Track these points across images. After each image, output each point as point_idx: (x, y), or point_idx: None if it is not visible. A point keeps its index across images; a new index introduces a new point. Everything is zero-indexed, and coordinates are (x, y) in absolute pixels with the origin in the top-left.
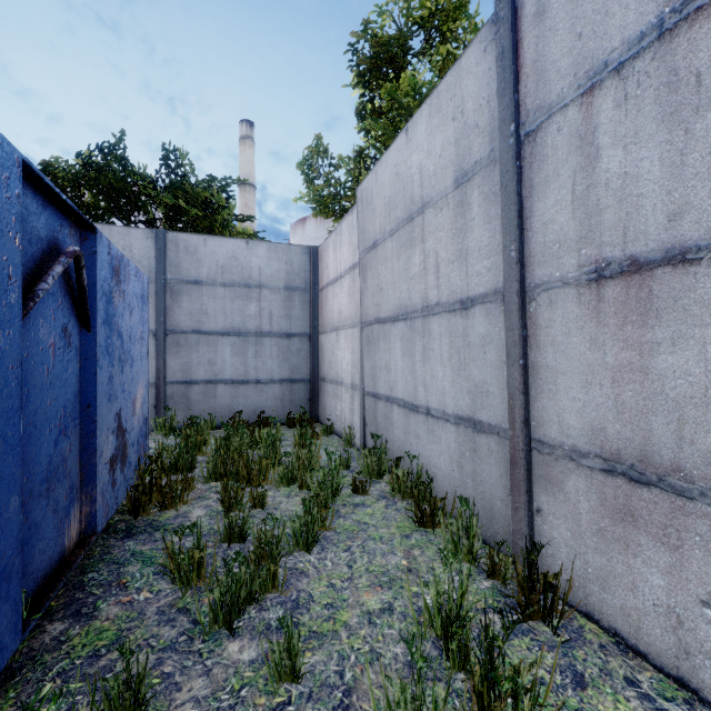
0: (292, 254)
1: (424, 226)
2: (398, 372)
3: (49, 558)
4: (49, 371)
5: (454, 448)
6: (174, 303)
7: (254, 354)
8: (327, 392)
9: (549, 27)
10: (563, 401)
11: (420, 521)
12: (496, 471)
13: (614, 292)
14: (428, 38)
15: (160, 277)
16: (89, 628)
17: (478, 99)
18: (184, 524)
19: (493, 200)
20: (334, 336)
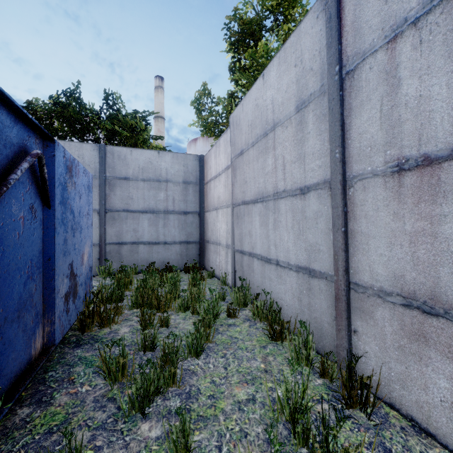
0: (188, 160)
1: (275, 139)
2: (257, 237)
3: (19, 363)
4: (19, 235)
5: (296, 287)
6: (111, 192)
7: (163, 225)
8: (210, 250)
9: None
10: (373, 256)
11: (272, 337)
12: (324, 304)
13: (412, 180)
14: (276, 19)
15: (102, 175)
16: (46, 412)
17: (312, 51)
18: (115, 338)
19: (323, 119)
20: (215, 213)
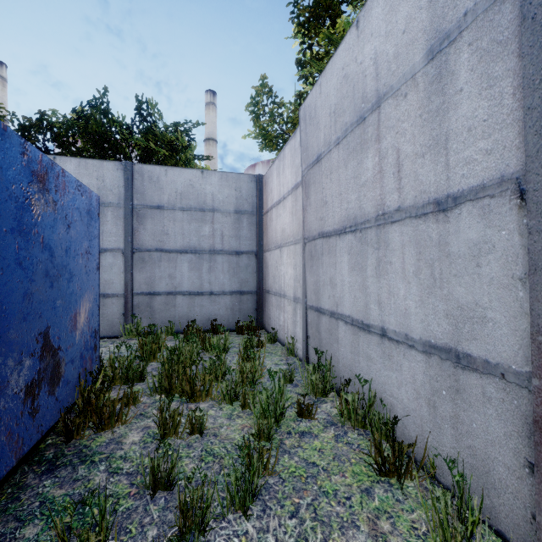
0: (241, 182)
1: (381, 122)
2: (344, 288)
3: None
4: None
5: (423, 381)
6: (140, 225)
7: (208, 270)
8: (271, 303)
9: None
10: None
11: (381, 469)
12: (497, 426)
13: None
14: None
15: (128, 203)
16: None
17: None
18: (114, 455)
19: (500, 52)
20: (278, 252)
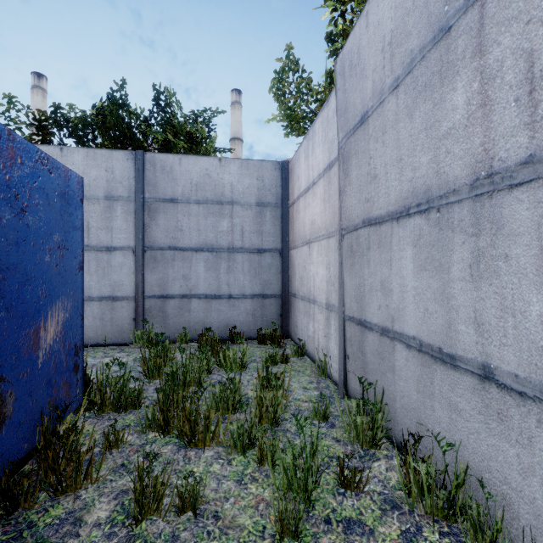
0: (263, 170)
1: (486, 18)
2: (406, 295)
3: None
4: None
5: None
6: (152, 221)
7: (227, 270)
8: (298, 309)
9: None
10: None
11: None
12: None
13: None
14: None
15: (138, 196)
16: None
17: None
18: None
19: None
20: (306, 249)
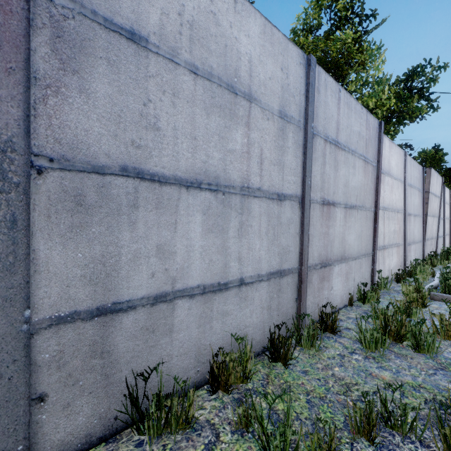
0: None
1: (252, 115)
2: (194, 254)
3: None
4: None
5: (266, 297)
6: None
7: None
8: None
9: (320, 101)
10: (314, 247)
11: (286, 362)
12: (290, 293)
13: (326, 209)
14: None
15: None
16: None
17: (296, 83)
18: None
19: (299, 147)
20: None
